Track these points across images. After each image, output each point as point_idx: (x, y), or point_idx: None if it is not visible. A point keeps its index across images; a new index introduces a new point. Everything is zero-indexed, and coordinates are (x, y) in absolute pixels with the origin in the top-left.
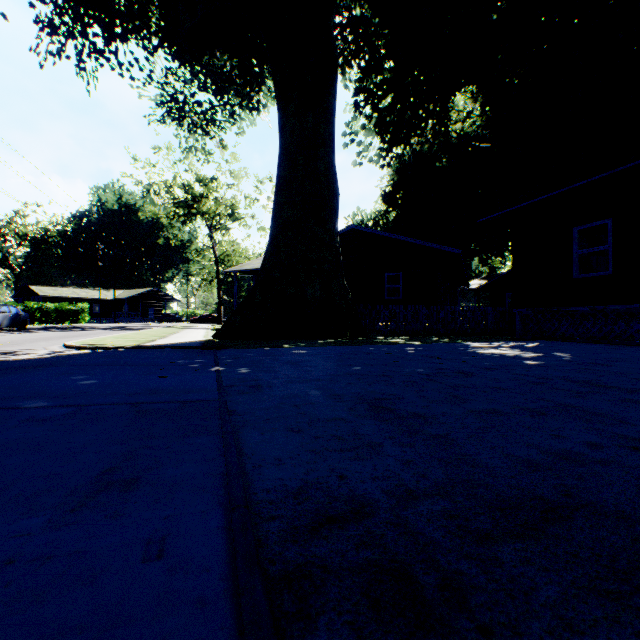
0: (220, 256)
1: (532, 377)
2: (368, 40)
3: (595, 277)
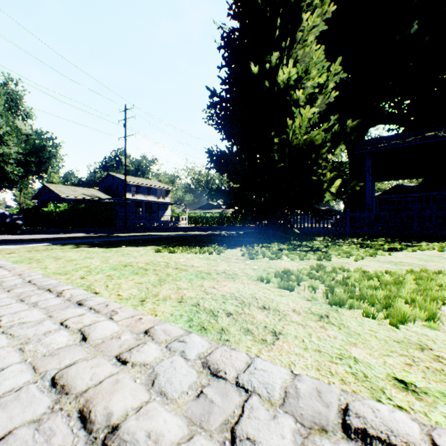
0: None
1: None
2: None
3: None
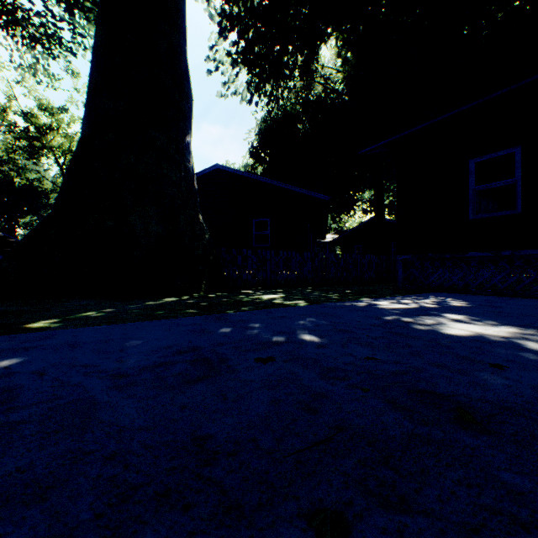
0: None
1: None
2: None
3: (498, 217)
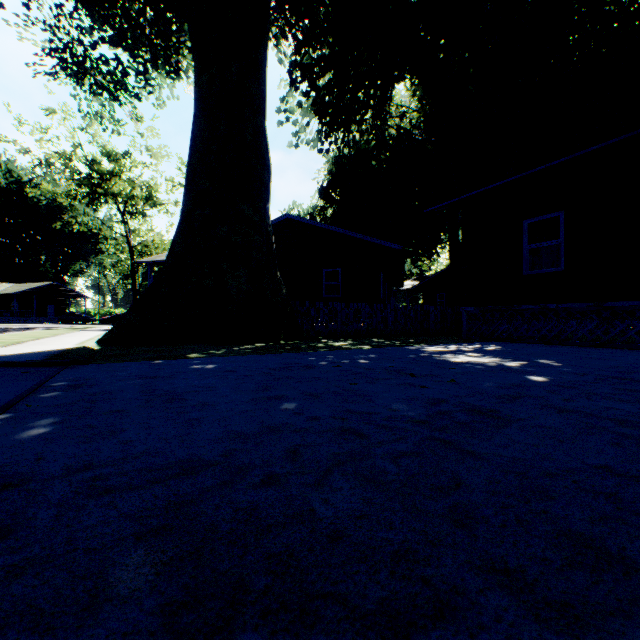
0: (137, 246)
1: (602, 419)
2: (305, 5)
3: (546, 273)
